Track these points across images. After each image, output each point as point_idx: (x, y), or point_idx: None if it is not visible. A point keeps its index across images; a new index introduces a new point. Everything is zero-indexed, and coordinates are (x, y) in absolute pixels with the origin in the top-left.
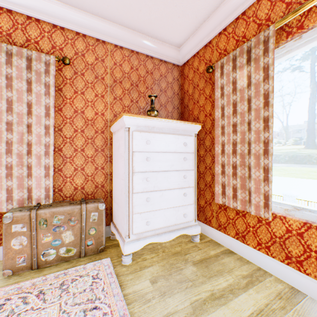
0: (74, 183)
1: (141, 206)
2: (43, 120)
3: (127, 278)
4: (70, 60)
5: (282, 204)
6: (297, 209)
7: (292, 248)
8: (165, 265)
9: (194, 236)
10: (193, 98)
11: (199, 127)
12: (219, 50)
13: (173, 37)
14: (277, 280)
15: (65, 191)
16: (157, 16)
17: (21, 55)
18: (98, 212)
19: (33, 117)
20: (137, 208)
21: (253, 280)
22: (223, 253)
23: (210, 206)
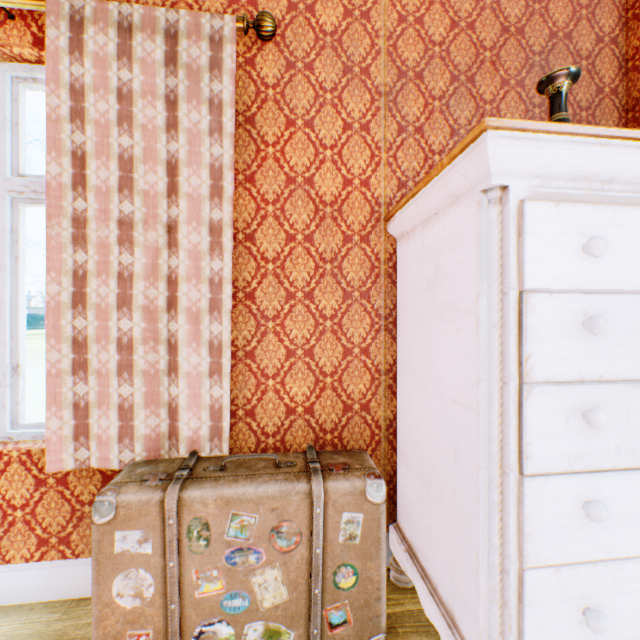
0: (285, 393)
1: (560, 535)
2: (205, 209)
3: None
4: (274, 20)
5: None
6: None
7: None
8: None
9: None
10: None
11: None
12: None
13: None
14: None
15: (262, 417)
16: None
17: (152, 28)
18: (363, 511)
19: (180, 200)
20: (543, 543)
21: None
22: None
23: None
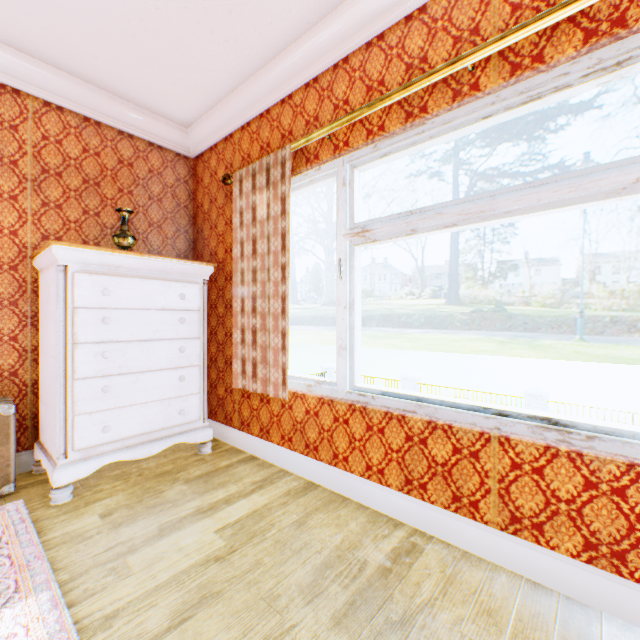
0: None
1: (94, 401)
2: None
3: (56, 520)
4: None
5: (307, 379)
6: (319, 383)
7: (311, 433)
8: (136, 491)
9: (203, 445)
10: (210, 219)
11: (210, 269)
12: (242, 152)
13: (172, 110)
14: (296, 478)
15: None
16: (133, 73)
17: None
18: None
19: None
20: (85, 405)
21: (265, 484)
22: (241, 461)
23: (232, 396)
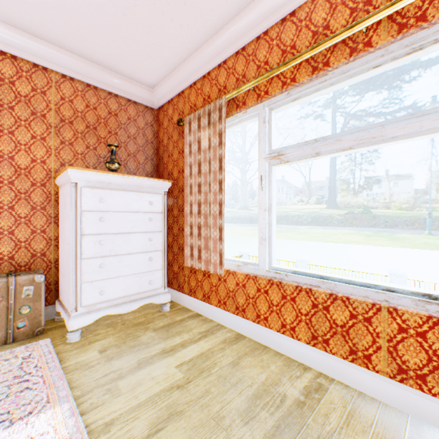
0: None
1: (94, 273)
2: None
3: (71, 353)
4: None
5: (236, 261)
6: (245, 264)
7: (240, 299)
8: (121, 335)
9: (164, 305)
10: (168, 150)
11: (169, 184)
12: (190, 103)
13: (143, 77)
14: (229, 331)
15: None
16: (118, 52)
17: None
18: (34, 285)
19: None
20: (88, 276)
21: (207, 334)
22: (190, 317)
23: (183, 271)
